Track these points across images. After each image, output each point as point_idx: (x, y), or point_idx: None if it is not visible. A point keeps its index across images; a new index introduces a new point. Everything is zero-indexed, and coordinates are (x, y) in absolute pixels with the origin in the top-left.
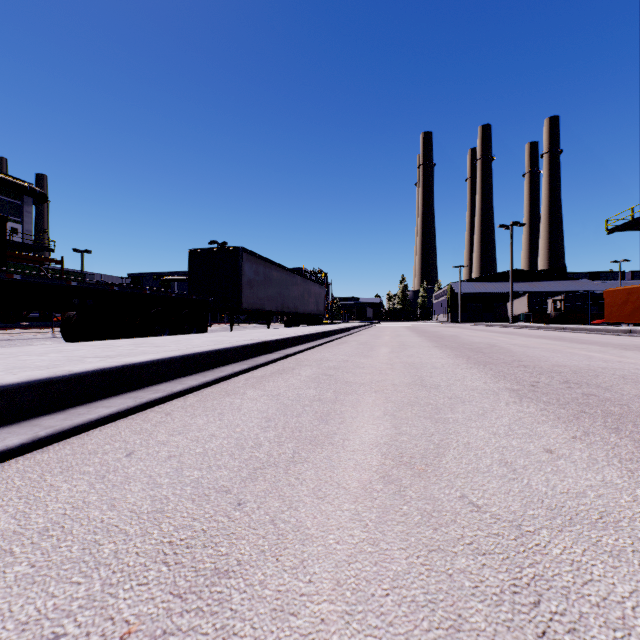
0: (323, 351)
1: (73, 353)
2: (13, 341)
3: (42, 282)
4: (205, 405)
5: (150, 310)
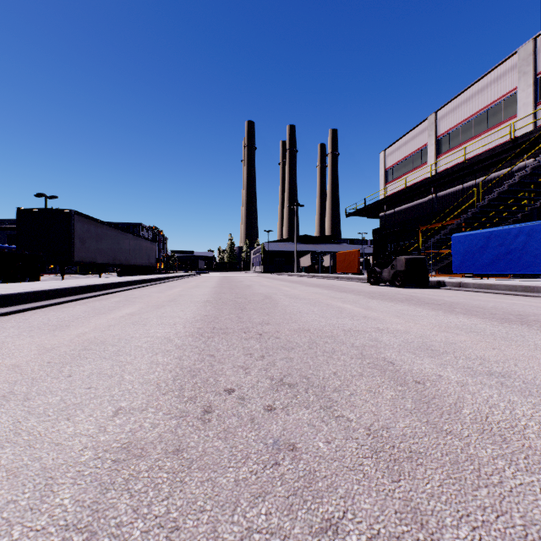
0: (136, 291)
1: None
2: None
3: None
4: (54, 310)
5: None
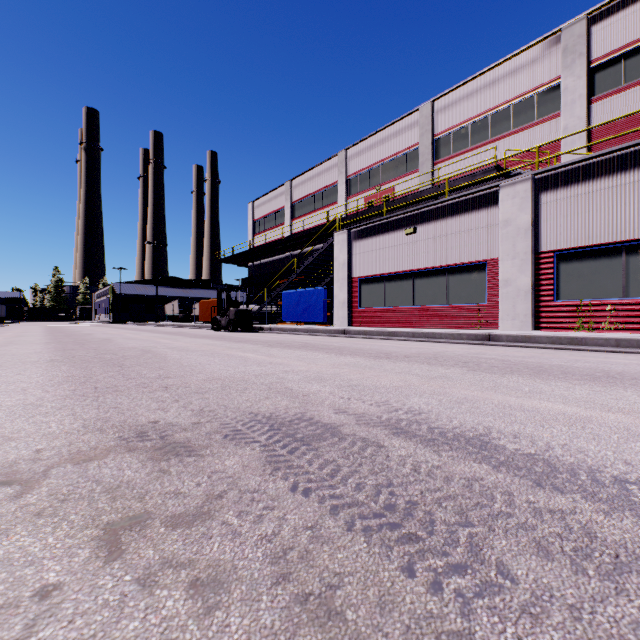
0: None
1: None
2: None
3: None
4: None
5: None
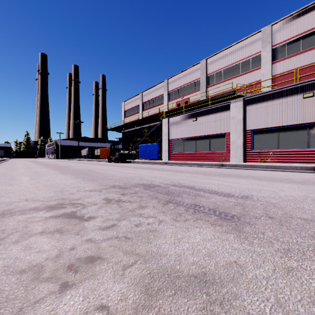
0: None
1: None
2: None
3: None
4: None
5: None
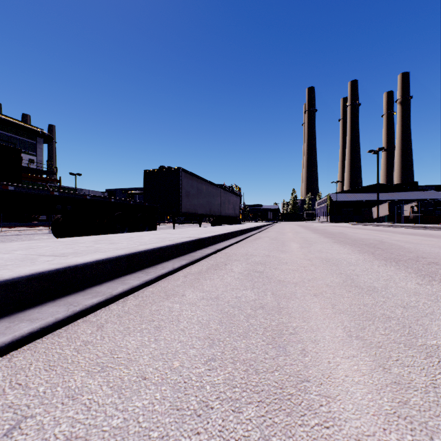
0: (245, 246)
1: (37, 250)
2: (20, 236)
3: (31, 192)
4: (142, 312)
5: (114, 213)
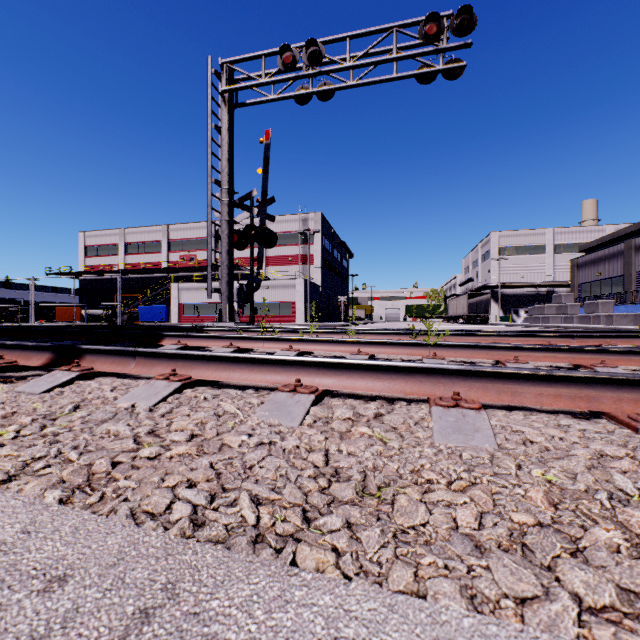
0: None
1: None
2: None
3: None
4: None
5: None
